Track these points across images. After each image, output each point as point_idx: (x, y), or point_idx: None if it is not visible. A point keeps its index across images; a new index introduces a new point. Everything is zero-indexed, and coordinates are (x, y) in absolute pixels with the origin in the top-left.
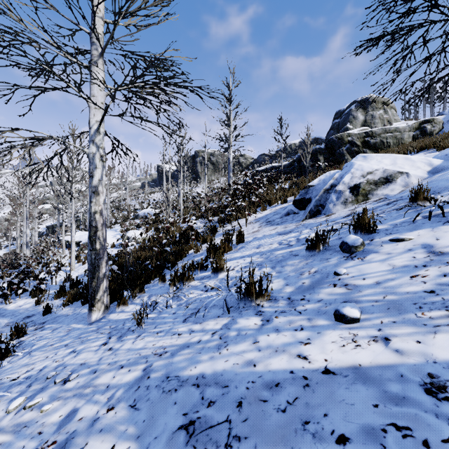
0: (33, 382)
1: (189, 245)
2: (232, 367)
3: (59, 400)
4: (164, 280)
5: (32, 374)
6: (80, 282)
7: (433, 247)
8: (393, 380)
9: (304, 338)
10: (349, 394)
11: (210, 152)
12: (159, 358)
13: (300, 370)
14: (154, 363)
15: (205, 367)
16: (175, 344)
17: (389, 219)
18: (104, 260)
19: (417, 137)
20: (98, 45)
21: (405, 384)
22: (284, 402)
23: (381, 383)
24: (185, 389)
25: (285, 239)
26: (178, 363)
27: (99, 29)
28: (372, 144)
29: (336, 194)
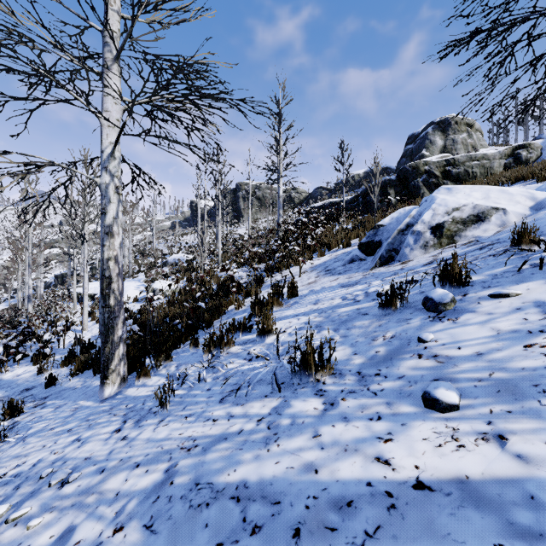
0: (22, 483)
1: (228, 300)
2: (285, 473)
3: (53, 512)
4: (197, 344)
5: (23, 471)
6: (93, 345)
7: None
8: (521, 504)
9: (383, 432)
10: (456, 525)
11: (255, 185)
12: (187, 455)
13: (381, 482)
14: (180, 461)
15: (248, 471)
16: (208, 434)
17: (485, 267)
18: (120, 320)
19: (510, 166)
20: (113, 46)
21: (539, 512)
22: (361, 532)
23: (502, 508)
24: (220, 503)
25: (350, 293)
26: (212, 463)
27: (113, 25)
28: (454, 175)
29: (413, 236)
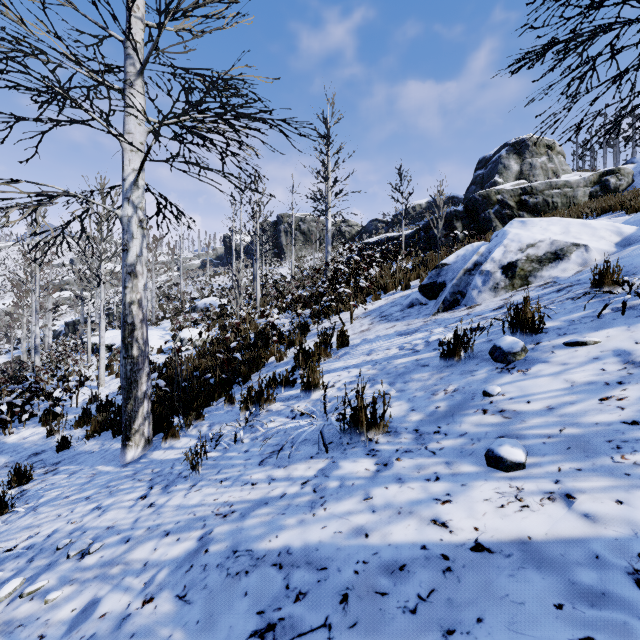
0: (36, 555)
1: (268, 351)
2: (332, 538)
3: (73, 585)
4: (232, 401)
5: (36, 543)
6: (111, 403)
7: (631, 354)
8: (585, 564)
9: (441, 493)
10: (515, 586)
11: (299, 217)
12: (223, 521)
13: (437, 545)
14: (215, 528)
15: (291, 536)
16: (246, 499)
17: (561, 312)
18: (144, 373)
19: (596, 195)
20: (136, 58)
21: (603, 572)
22: (413, 596)
23: (565, 568)
24: (261, 571)
25: (409, 342)
26: (251, 530)
27: (137, 35)
28: (531, 205)
29: (482, 277)
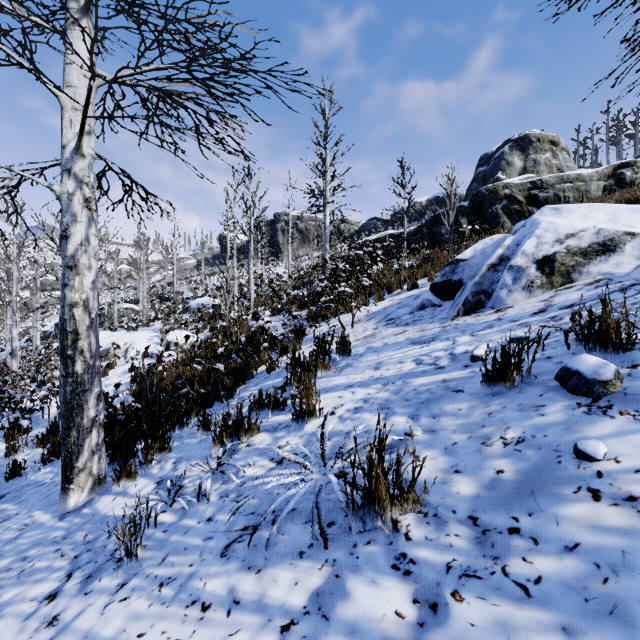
0: None
1: (258, 358)
2: None
3: None
4: (208, 426)
5: None
6: None
7: None
8: None
9: None
10: None
11: (296, 215)
12: None
13: None
14: None
15: None
16: None
17: None
18: (91, 394)
19: (611, 189)
20: None
21: None
22: None
23: None
24: None
25: (427, 353)
26: None
27: None
28: (541, 200)
29: (512, 273)
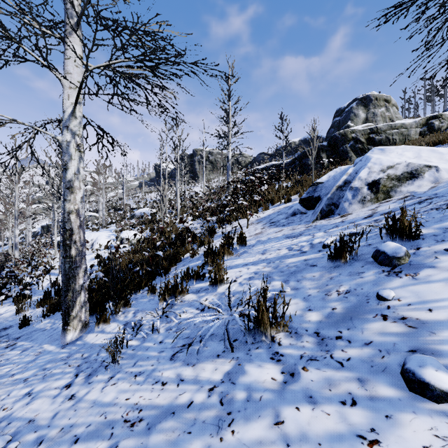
0: None
1: (184, 248)
2: None
3: None
4: (154, 291)
5: None
6: None
7: None
8: None
9: (363, 426)
10: None
11: (208, 151)
12: (129, 433)
13: None
14: (121, 441)
15: None
16: (155, 403)
17: (431, 221)
18: (81, 269)
19: (424, 134)
20: (74, 12)
21: None
22: None
23: None
24: None
25: (296, 244)
26: None
27: None
28: (377, 141)
29: (352, 192)
